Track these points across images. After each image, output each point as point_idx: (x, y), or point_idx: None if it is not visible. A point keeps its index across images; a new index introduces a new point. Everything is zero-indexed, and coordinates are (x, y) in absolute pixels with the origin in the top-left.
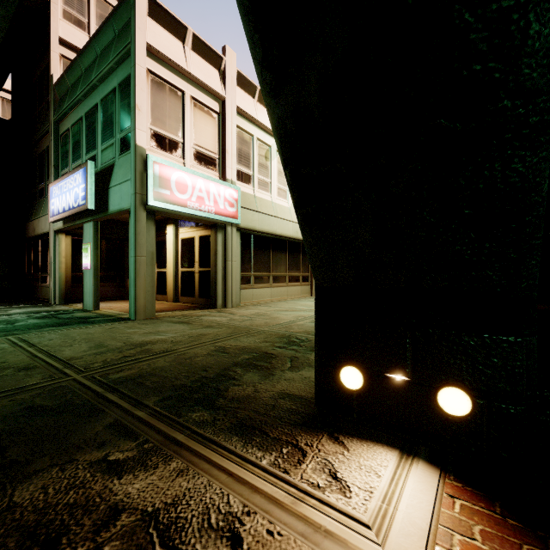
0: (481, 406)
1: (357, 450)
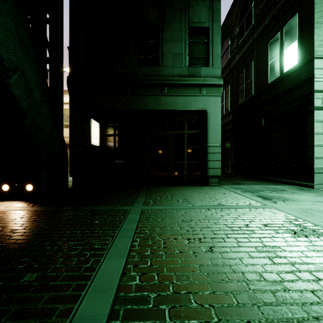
0: (35, 187)
1: (1, 202)
